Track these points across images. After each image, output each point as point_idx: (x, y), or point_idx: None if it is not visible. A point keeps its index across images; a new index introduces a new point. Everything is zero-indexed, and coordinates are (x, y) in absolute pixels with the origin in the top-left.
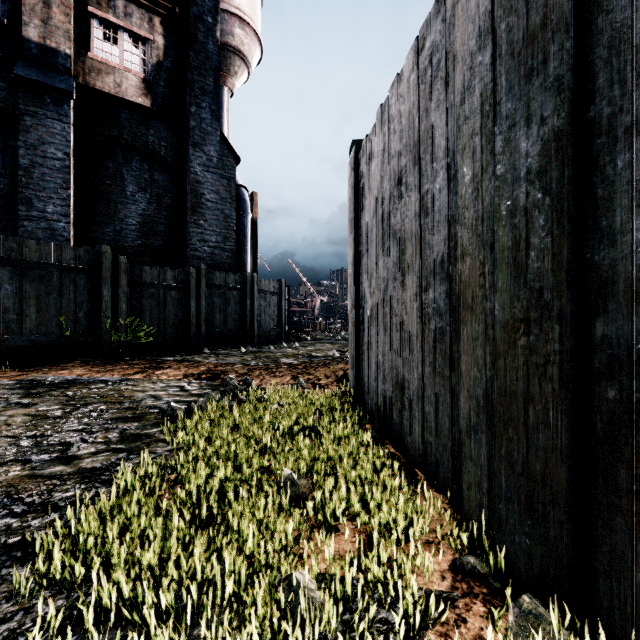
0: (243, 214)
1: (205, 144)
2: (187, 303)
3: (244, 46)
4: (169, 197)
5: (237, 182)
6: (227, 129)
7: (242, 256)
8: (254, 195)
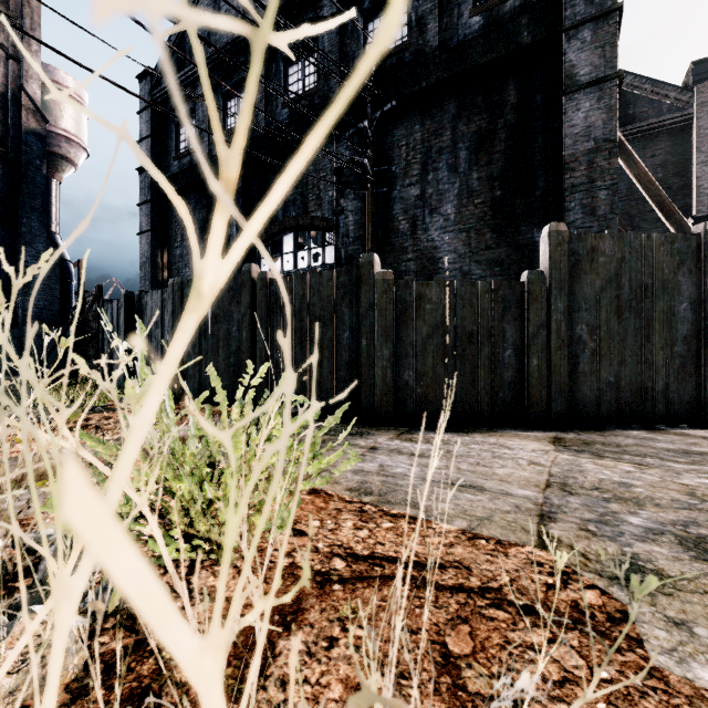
0: (68, 281)
1: (35, 242)
2: (22, 346)
3: (71, 154)
4: (4, 274)
5: (63, 257)
6: (56, 211)
7: (67, 310)
8: (81, 262)
